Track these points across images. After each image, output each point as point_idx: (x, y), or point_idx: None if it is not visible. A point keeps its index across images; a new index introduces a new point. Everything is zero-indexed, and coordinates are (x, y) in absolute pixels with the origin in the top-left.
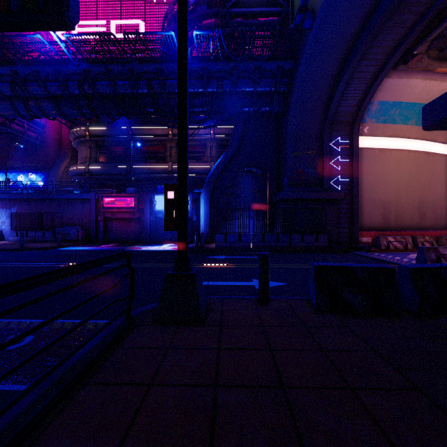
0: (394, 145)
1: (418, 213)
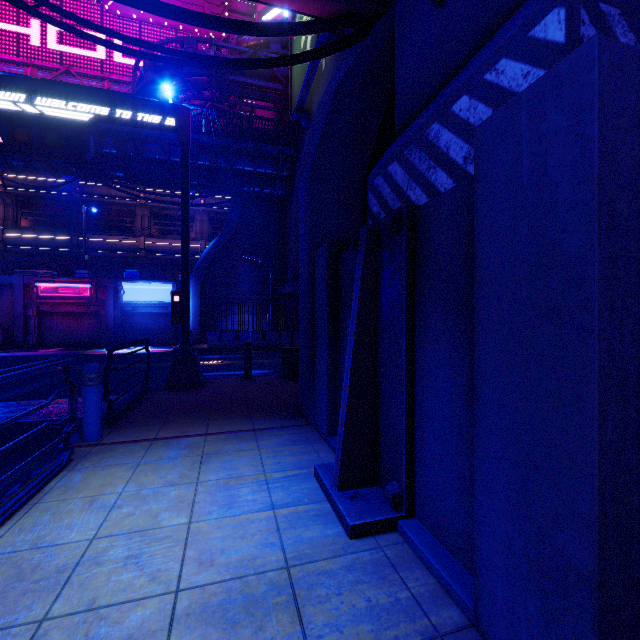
0: None
1: None
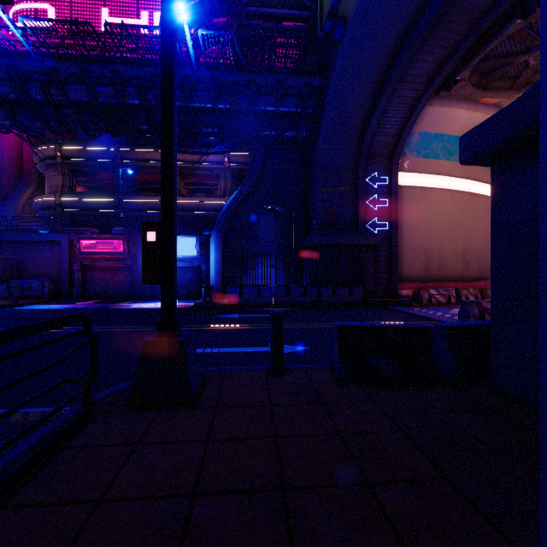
0: (437, 184)
1: (462, 262)
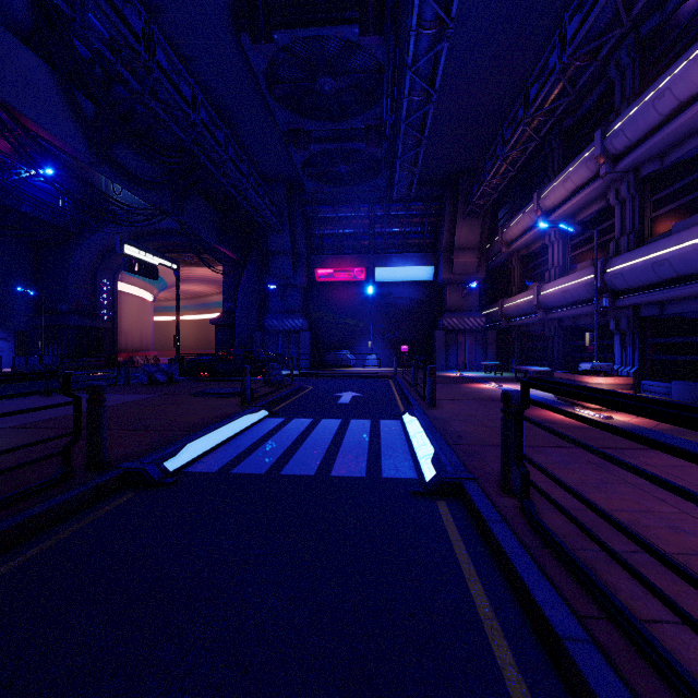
0: (130, 290)
1: (141, 340)
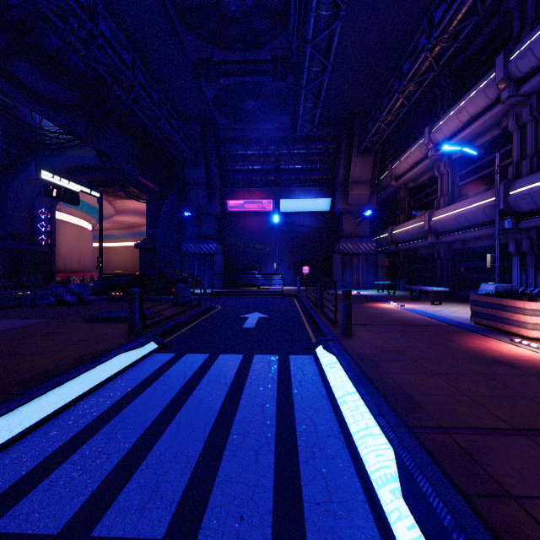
0: (68, 219)
1: (79, 262)
